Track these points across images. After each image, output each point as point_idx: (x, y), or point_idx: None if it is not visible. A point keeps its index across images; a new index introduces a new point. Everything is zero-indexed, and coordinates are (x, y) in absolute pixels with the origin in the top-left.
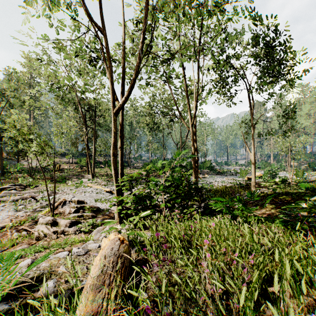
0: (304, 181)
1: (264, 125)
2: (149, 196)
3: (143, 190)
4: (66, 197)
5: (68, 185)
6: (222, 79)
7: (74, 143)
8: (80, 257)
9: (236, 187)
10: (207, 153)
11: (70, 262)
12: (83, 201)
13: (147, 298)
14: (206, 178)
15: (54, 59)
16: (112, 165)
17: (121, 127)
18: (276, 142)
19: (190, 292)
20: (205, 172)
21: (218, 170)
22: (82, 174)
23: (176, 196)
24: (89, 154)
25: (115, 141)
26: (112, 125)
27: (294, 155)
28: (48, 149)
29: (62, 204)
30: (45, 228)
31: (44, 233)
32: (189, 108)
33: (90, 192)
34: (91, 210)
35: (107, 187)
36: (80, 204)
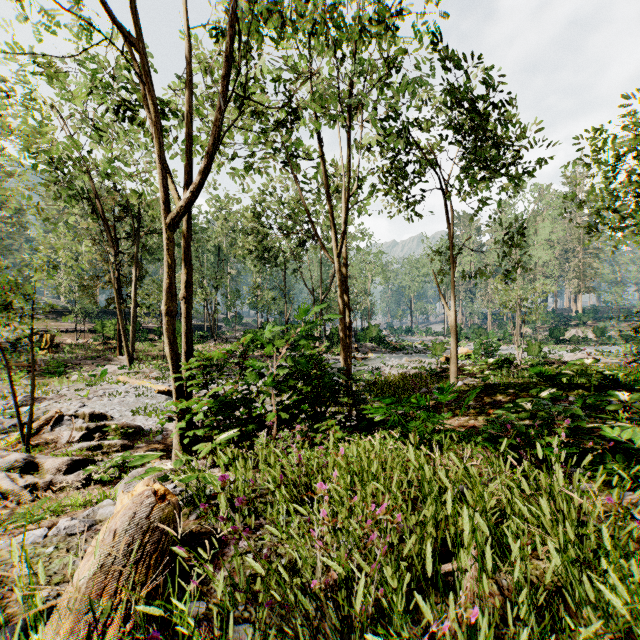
0: (542, 363)
1: (476, 259)
2: (246, 399)
3: (234, 386)
4: (65, 406)
5: (71, 380)
6: (398, 168)
7: (88, 287)
8: (73, 539)
9: (424, 377)
10: (372, 310)
11: (47, 552)
12: (103, 415)
13: (205, 613)
14: (369, 361)
15: (35, 99)
16: (167, 336)
17: (187, 255)
18: (495, 291)
19: (284, 590)
20: (368, 347)
21: (393, 343)
22: (107, 356)
23: (301, 398)
24: (124, 312)
25: (173, 284)
26: (165, 249)
27: (525, 315)
28: (15, 300)
29: (54, 422)
30: (6, 480)
31: (3, 491)
32: (333, 220)
33: (122, 394)
34: (122, 432)
35: (163, 383)
36: (97, 422)
